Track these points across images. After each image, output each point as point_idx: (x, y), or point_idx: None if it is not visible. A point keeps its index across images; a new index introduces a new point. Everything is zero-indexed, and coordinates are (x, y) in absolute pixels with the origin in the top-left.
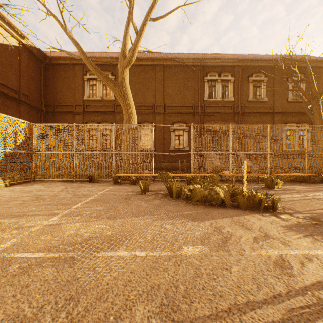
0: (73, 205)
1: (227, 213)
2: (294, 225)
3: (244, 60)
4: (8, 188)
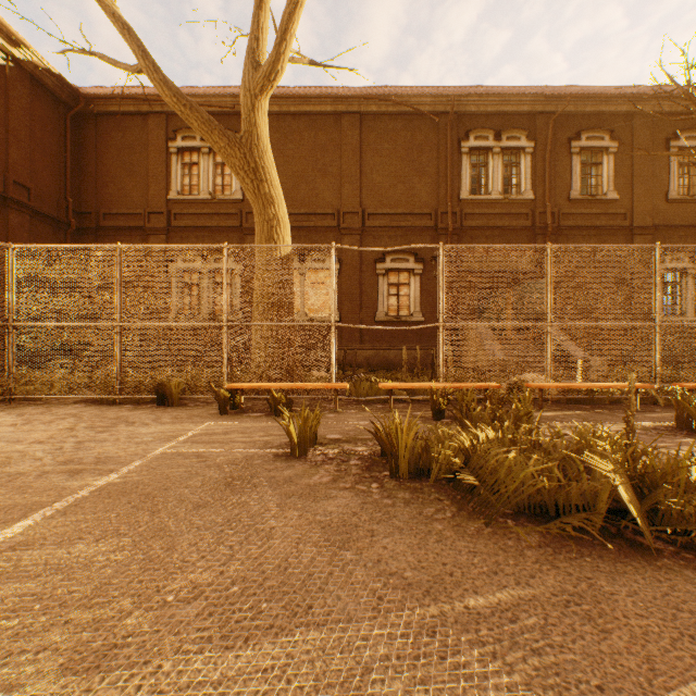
0: (6, 522)
1: (695, 612)
2: None
3: (559, 97)
4: None
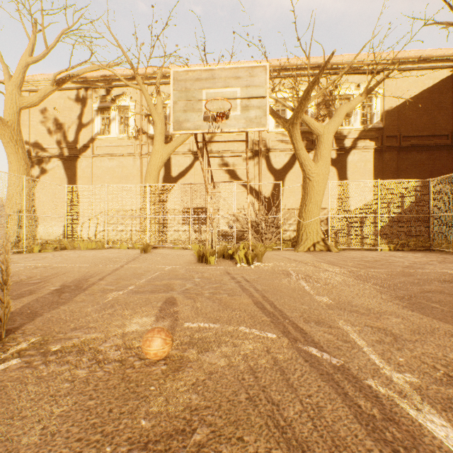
0: (375, 269)
1: None
2: None
3: None
4: (387, 252)
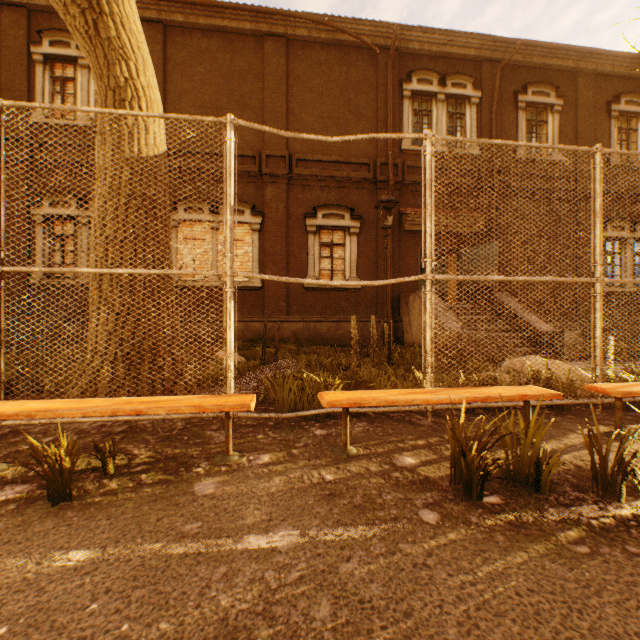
0: None
1: None
2: None
3: (508, 42)
4: None
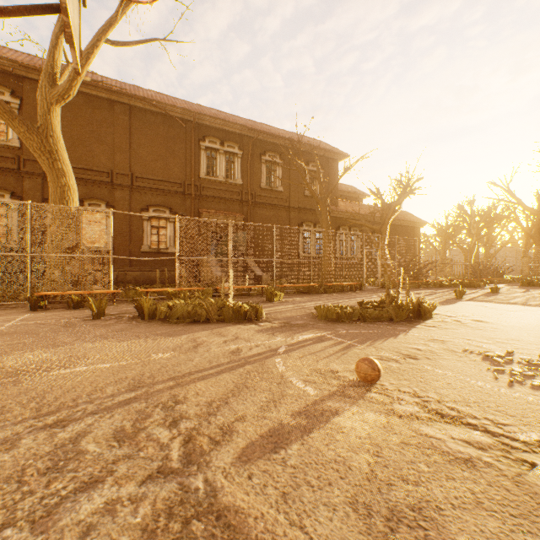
0: None
1: (209, 327)
2: (266, 328)
3: (255, 130)
4: None
